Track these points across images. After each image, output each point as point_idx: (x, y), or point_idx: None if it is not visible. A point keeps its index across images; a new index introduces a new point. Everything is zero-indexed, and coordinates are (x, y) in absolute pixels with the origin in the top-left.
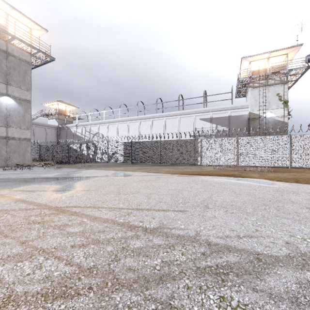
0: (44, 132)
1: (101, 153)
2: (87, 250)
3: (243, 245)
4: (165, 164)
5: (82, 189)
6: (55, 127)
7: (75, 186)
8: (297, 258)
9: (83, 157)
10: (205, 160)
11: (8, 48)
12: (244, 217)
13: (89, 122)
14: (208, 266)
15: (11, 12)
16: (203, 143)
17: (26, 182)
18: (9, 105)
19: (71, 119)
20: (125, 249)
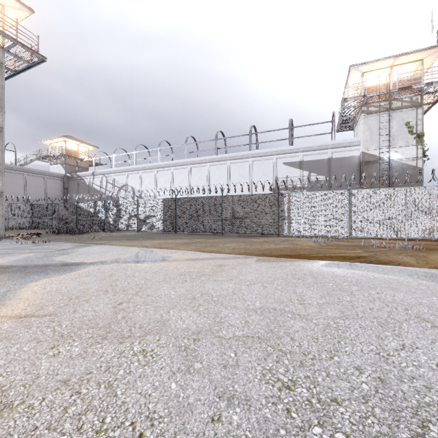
0: (43, 185)
1: (127, 217)
2: None
3: None
4: (230, 235)
5: (16, 312)
6: (60, 177)
7: (11, 298)
8: None
9: (98, 223)
10: (296, 228)
11: None
12: None
13: (113, 169)
14: None
15: None
16: (293, 200)
17: None
18: None
19: (86, 165)
20: None
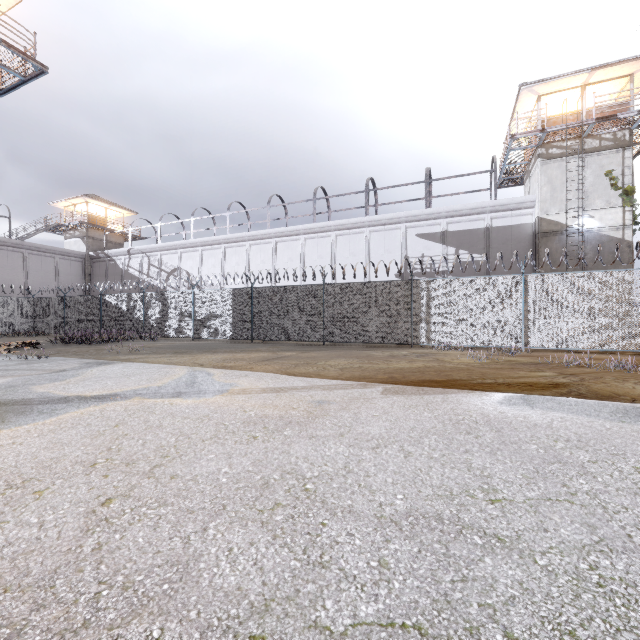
0: (53, 268)
1: (178, 317)
2: None
3: None
4: (337, 345)
5: None
6: (80, 256)
7: None
8: None
9: (134, 326)
10: (439, 334)
11: None
12: None
13: (159, 245)
14: None
15: None
16: (434, 291)
17: None
18: None
19: (119, 239)
20: None
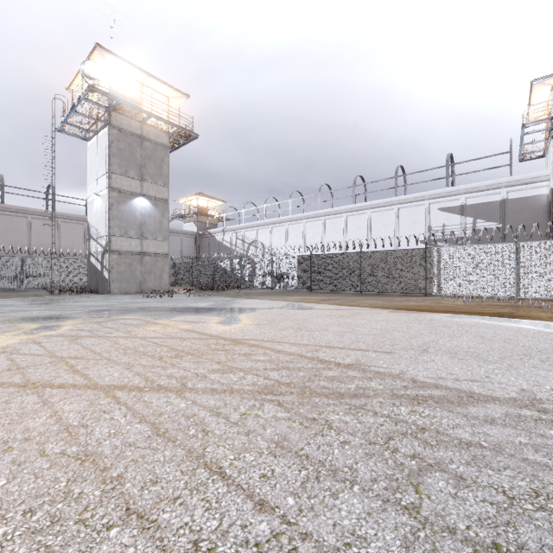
0: (179, 243)
1: (262, 274)
2: (280, 372)
3: (458, 386)
4: (370, 294)
5: (251, 323)
6: (193, 234)
7: (240, 319)
8: (523, 401)
9: (234, 280)
10: (447, 287)
11: (143, 130)
12: (478, 365)
13: (243, 225)
14: (406, 394)
15: (146, 81)
16: (443, 255)
17: (179, 312)
18: (144, 208)
19: (215, 221)
20: (318, 376)
